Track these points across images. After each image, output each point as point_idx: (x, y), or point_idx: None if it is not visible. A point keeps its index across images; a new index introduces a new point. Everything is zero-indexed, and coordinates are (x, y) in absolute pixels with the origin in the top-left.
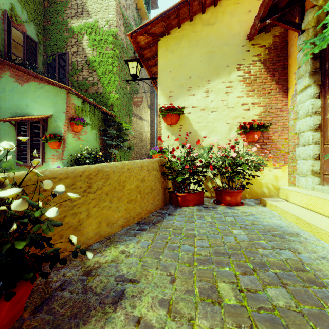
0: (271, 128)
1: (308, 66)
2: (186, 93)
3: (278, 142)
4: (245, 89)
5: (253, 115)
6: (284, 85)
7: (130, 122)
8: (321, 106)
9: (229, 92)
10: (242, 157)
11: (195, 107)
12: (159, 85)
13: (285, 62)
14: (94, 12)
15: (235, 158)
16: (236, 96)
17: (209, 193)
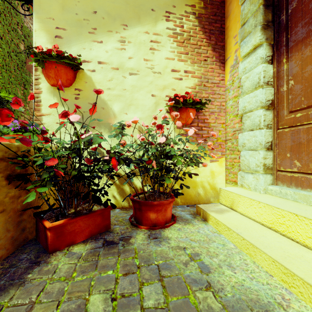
0: (207, 108)
1: (258, 16)
2: (88, 37)
3: (215, 127)
4: (176, 49)
5: (186, 87)
6: (221, 54)
7: (26, 95)
8: (273, 74)
9: (154, 48)
10: (175, 143)
11: (103, 62)
12: (36, 12)
13: (222, 24)
14: None
15: (163, 145)
16: (165, 57)
17: (126, 201)
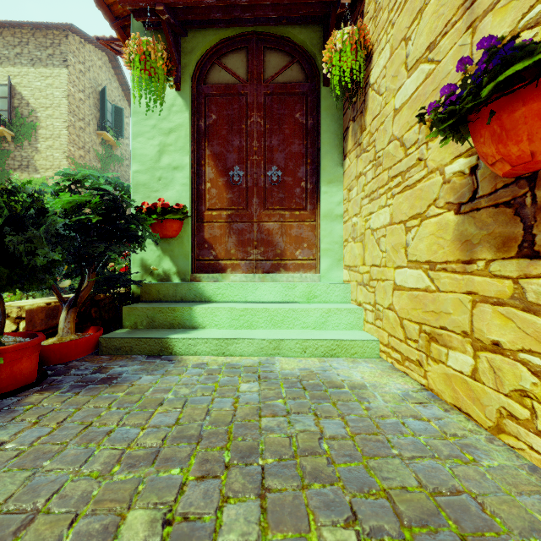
0: None
1: None
2: None
3: None
4: None
5: None
6: None
7: None
8: None
9: None
10: None
11: None
12: None
13: None
14: (42, 168)
15: None
16: None
17: None
